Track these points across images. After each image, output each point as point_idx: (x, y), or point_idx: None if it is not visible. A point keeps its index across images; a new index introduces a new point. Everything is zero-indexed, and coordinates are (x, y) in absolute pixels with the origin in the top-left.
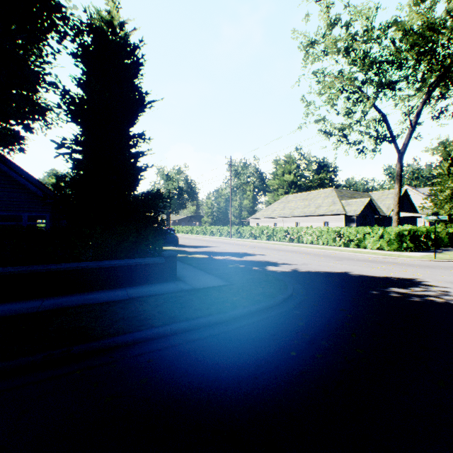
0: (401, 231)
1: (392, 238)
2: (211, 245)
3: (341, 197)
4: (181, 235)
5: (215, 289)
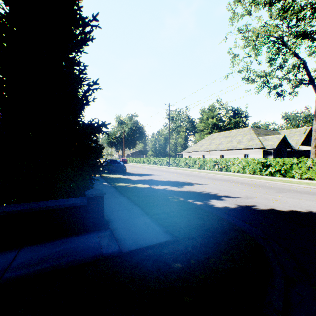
0: None
1: None
2: (154, 173)
3: (258, 134)
4: (131, 164)
5: (151, 257)
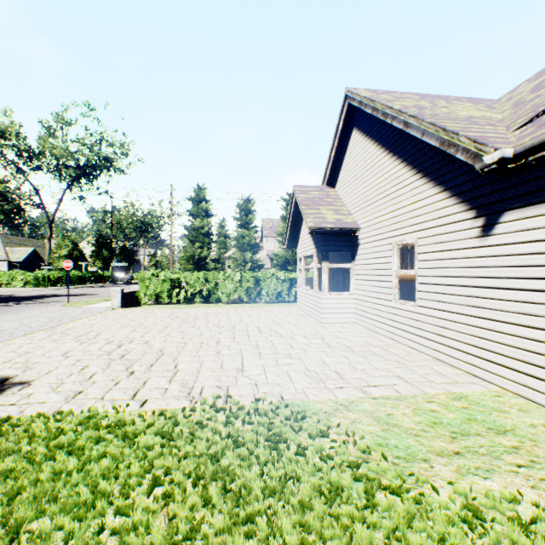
0: (38, 275)
1: (32, 279)
2: None
3: (8, 244)
4: None
5: None
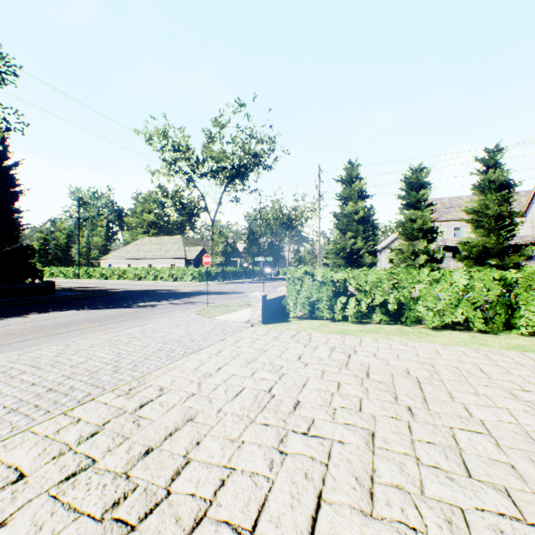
0: (201, 270)
1: (197, 275)
2: (61, 284)
3: (187, 244)
4: None
5: (81, 294)
